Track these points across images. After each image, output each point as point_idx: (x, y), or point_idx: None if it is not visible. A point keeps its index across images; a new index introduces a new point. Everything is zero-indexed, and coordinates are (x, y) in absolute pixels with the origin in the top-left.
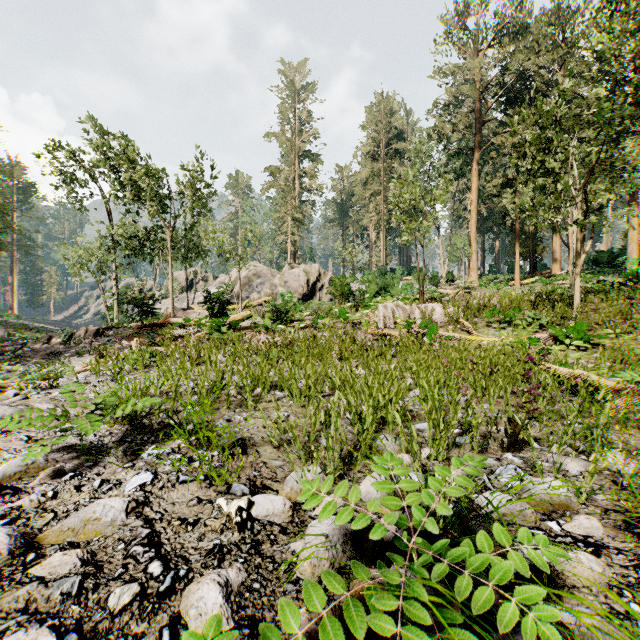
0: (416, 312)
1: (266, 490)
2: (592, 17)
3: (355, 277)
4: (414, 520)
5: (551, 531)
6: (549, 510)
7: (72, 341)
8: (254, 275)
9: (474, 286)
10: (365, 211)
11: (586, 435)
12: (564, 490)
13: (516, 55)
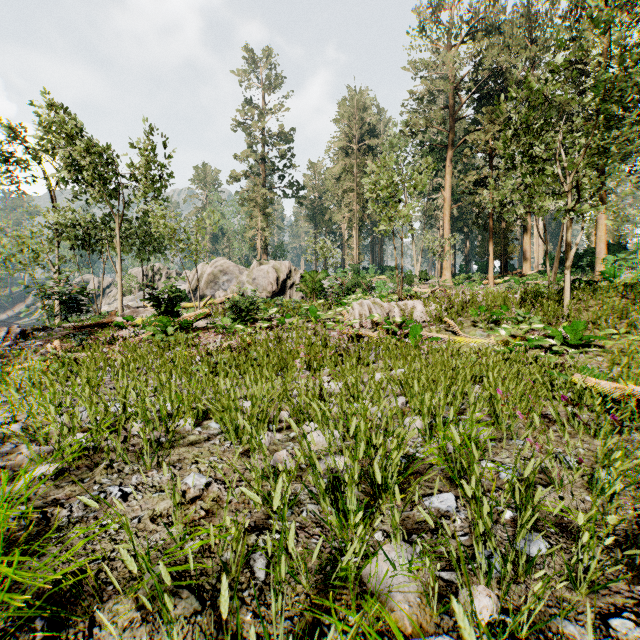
0: (395, 310)
1: None
2: (564, 15)
3: (327, 273)
4: None
5: None
6: None
7: None
8: (220, 272)
9: (448, 285)
10: (338, 208)
11: None
12: None
13: (489, 51)
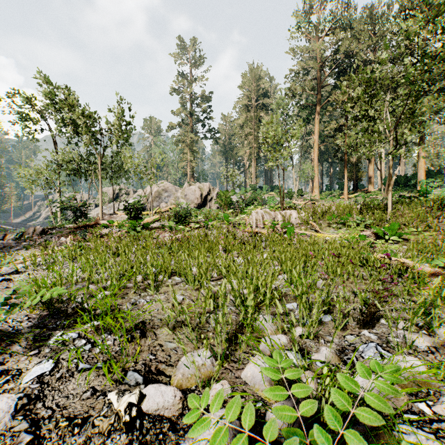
0: (279, 216)
1: (159, 376)
2: (395, 16)
3: (235, 192)
4: (311, 434)
5: (423, 414)
6: (414, 389)
7: (23, 238)
8: (163, 190)
9: (316, 199)
10: (241, 146)
11: (425, 313)
12: (423, 368)
13: (345, 40)
